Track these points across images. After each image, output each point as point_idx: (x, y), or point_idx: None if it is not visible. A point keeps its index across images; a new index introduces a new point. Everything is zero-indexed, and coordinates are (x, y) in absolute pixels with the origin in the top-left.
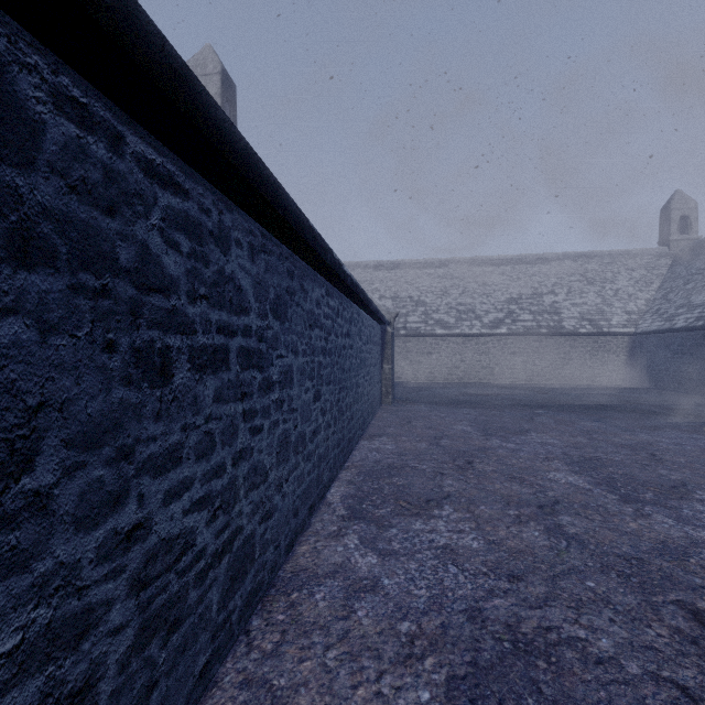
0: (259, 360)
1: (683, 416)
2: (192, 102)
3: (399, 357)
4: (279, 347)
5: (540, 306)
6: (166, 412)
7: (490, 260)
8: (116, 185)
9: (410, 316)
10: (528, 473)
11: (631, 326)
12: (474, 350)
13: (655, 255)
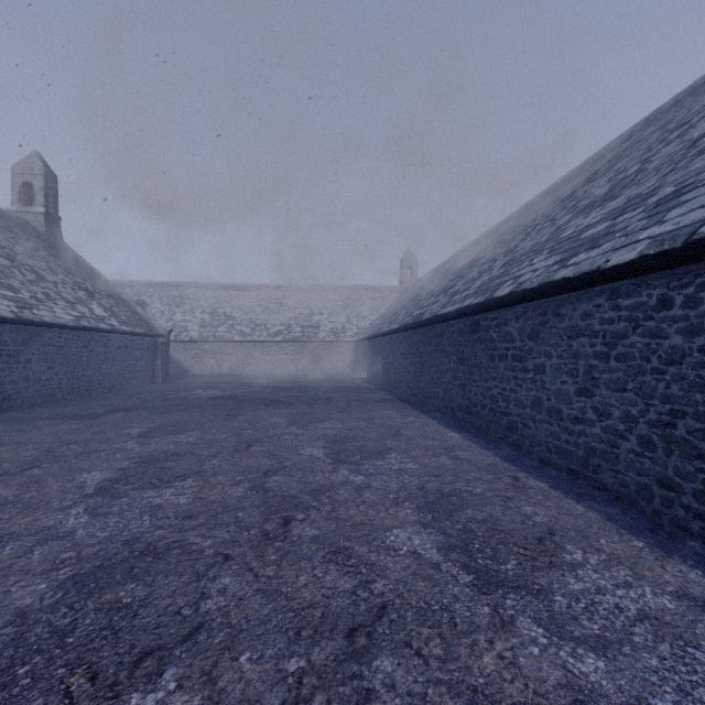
0: (14, 356)
1: (299, 384)
2: None
3: (209, 356)
4: (24, 353)
5: (309, 323)
6: None
7: (291, 287)
8: None
9: (220, 327)
10: (153, 397)
11: (356, 337)
12: (261, 352)
13: (393, 290)
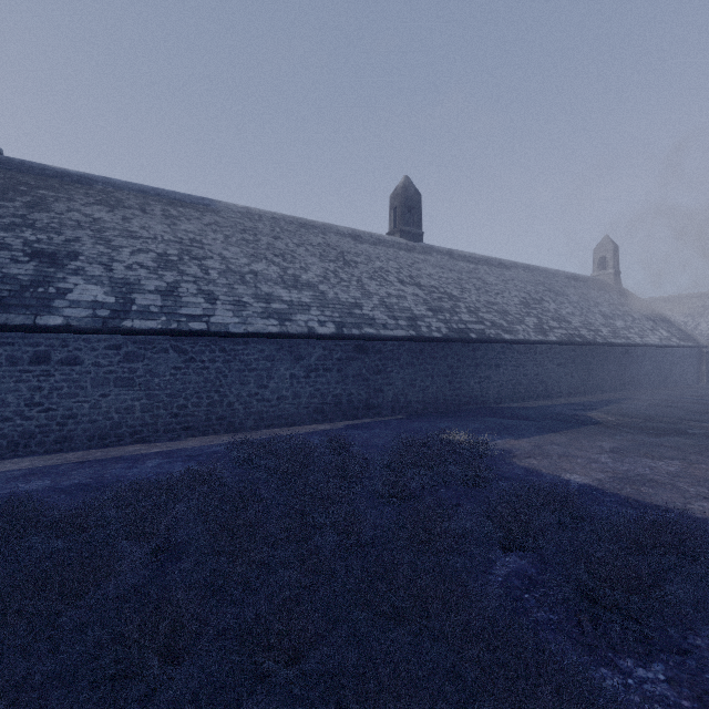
0: (641, 363)
1: None
2: (636, 345)
3: None
4: (643, 361)
5: None
6: (633, 366)
7: None
8: (631, 352)
9: None
10: None
11: None
12: None
13: None
